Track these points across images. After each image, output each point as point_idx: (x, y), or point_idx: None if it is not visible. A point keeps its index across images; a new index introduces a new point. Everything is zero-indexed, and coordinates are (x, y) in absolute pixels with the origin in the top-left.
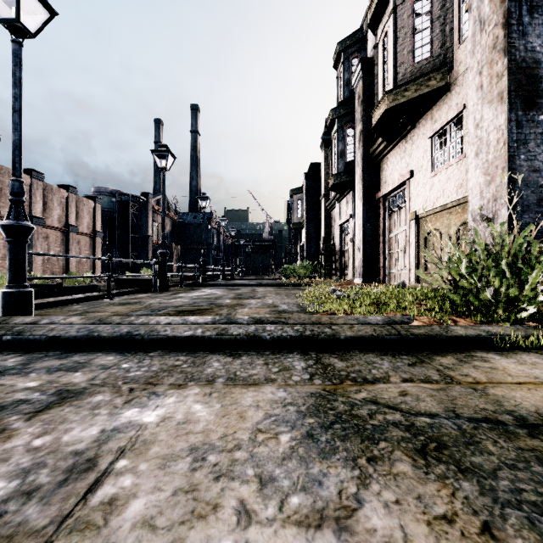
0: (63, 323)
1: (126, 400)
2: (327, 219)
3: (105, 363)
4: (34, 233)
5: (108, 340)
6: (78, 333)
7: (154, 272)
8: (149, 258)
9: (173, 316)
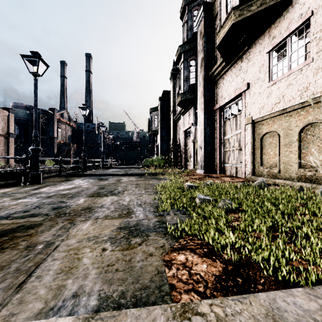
0: None
1: None
2: (174, 127)
3: None
4: None
5: None
6: None
7: (24, 167)
8: (55, 152)
9: None
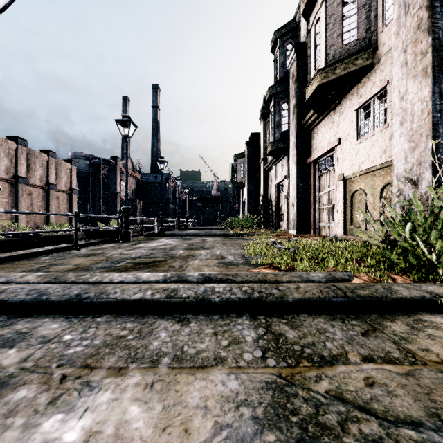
0: (19, 282)
1: (53, 397)
2: (265, 179)
3: (47, 334)
4: (19, 190)
5: (56, 304)
6: (27, 296)
7: (118, 225)
8: (117, 211)
9: (126, 274)
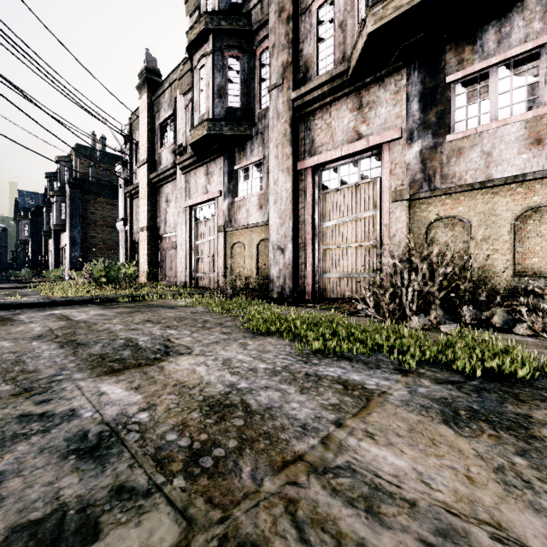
0: None
1: None
2: (46, 244)
3: None
4: None
5: None
6: None
7: None
8: None
9: None
